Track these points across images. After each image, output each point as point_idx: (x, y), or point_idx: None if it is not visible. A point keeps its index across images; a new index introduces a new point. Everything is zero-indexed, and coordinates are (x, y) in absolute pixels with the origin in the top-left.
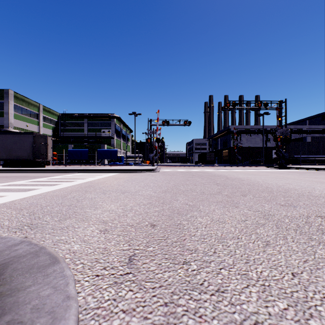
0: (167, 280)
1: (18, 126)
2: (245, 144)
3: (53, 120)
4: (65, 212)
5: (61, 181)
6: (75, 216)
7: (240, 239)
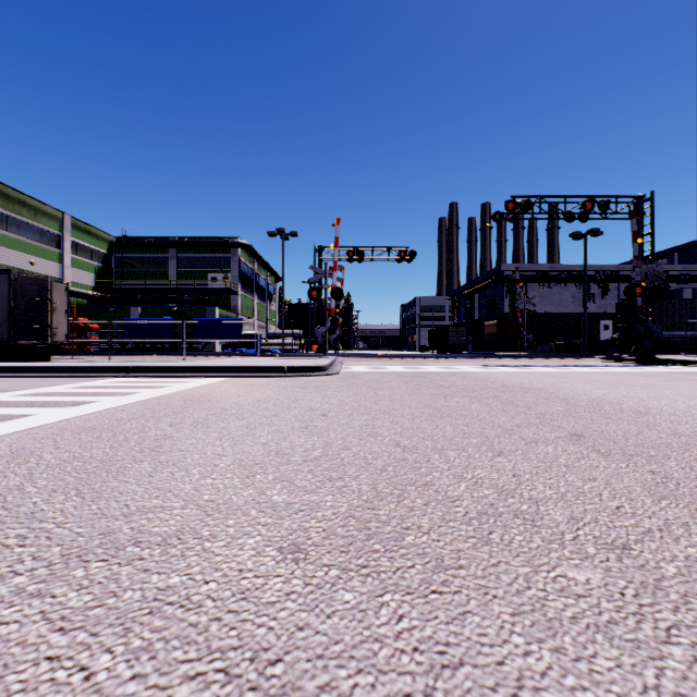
0: None
1: (8, 264)
2: (536, 308)
3: (98, 251)
4: None
5: None
6: None
7: None
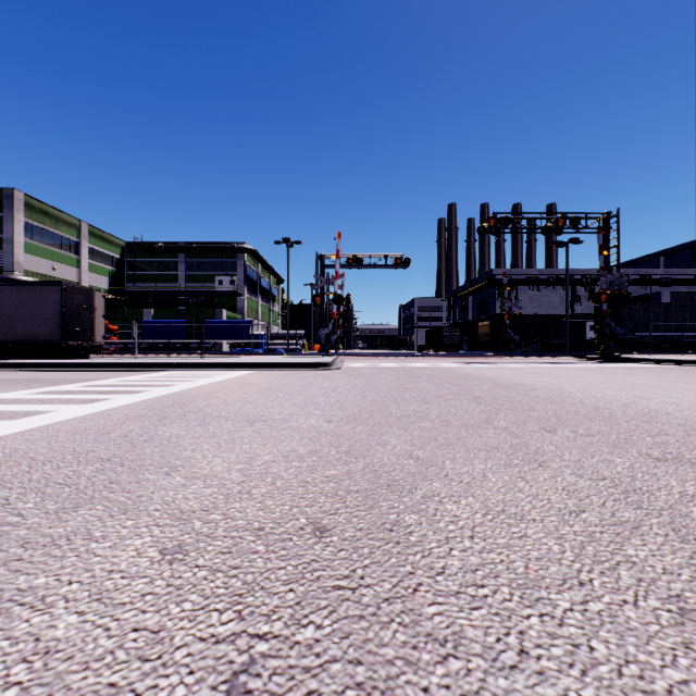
0: None
1: (33, 270)
2: (526, 310)
3: (111, 256)
4: (86, 482)
5: (114, 390)
6: (109, 494)
7: (591, 590)
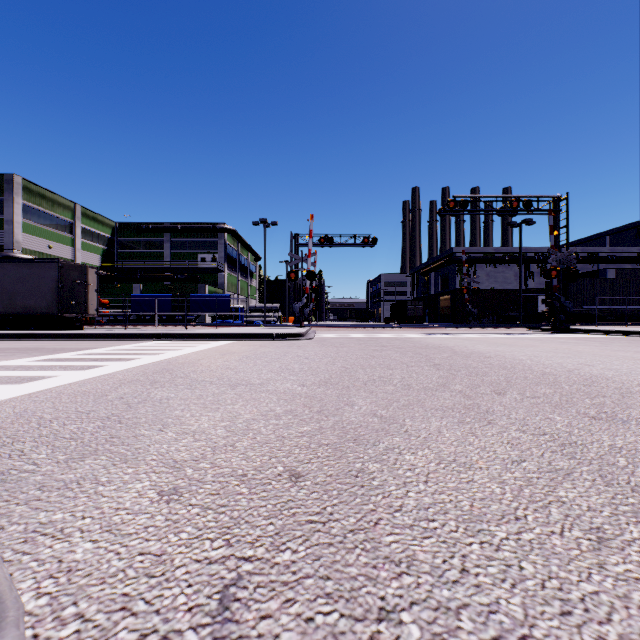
0: None
1: (31, 248)
2: (483, 285)
3: (103, 235)
4: (90, 437)
5: (108, 358)
6: (111, 447)
7: (525, 523)
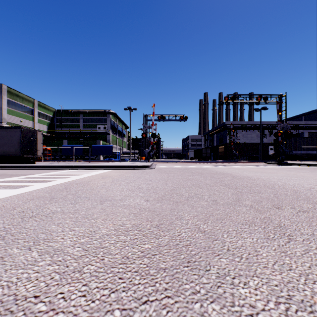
0: None
1: (11, 122)
2: (241, 140)
3: (48, 115)
4: None
5: (36, 180)
6: None
7: None
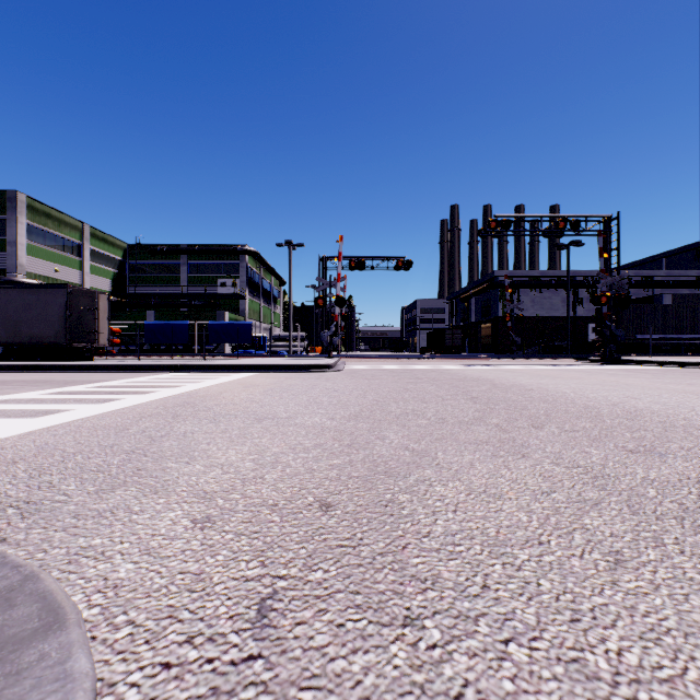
0: (361, 683)
1: (36, 272)
2: (528, 312)
3: (113, 258)
4: (117, 469)
5: (124, 391)
6: (140, 479)
7: (547, 547)
